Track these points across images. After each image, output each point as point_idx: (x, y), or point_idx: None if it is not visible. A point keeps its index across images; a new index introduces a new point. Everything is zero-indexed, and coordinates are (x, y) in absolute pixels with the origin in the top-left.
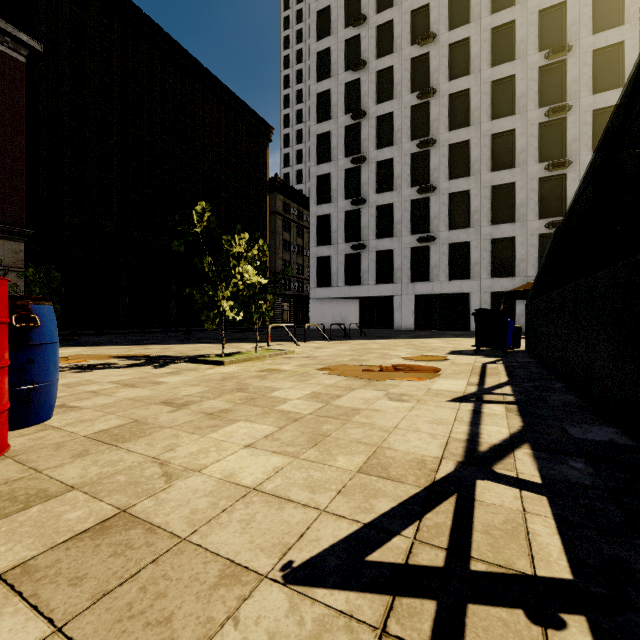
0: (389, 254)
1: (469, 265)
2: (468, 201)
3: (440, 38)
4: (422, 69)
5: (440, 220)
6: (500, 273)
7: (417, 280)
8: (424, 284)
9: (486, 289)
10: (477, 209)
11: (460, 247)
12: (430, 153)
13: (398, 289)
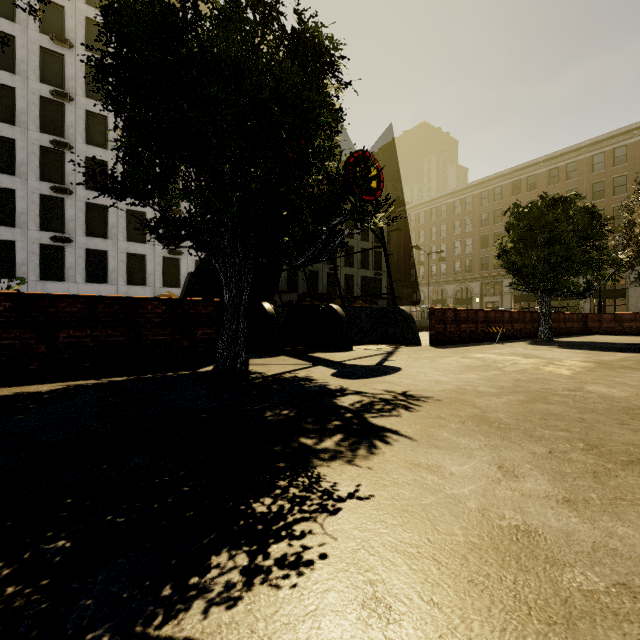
0: (8, 245)
1: (107, 271)
2: (106, 215)
3: (77, 50)
4: (55, 65)
5: (77, 224)
6: (134, 282)
7: (49, 279)
8: (58, 284)
9: (123, 294)
10: (115, 224)
11: (98, 254)
12: (66, 155)
13: (23, 286)
